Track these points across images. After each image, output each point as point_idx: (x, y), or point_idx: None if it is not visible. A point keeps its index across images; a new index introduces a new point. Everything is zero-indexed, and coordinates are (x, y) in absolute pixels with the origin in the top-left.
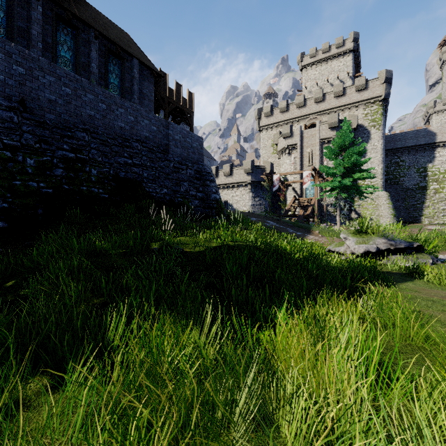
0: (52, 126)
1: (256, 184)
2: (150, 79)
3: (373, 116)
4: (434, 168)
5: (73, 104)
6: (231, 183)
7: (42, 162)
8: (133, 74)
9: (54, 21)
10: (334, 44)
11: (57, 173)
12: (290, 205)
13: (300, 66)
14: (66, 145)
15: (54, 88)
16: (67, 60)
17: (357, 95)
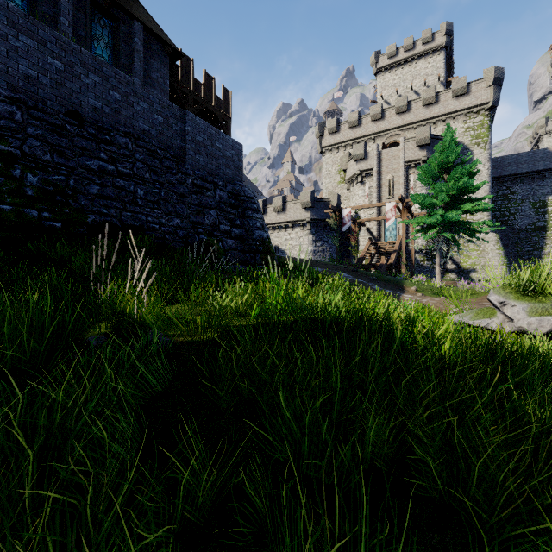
0: None
1: (317, 223)
2: (162, 57)
3: (476, 130)
4: None
5: None
6: (284, 222)
7: None
8: (134, 45)
9: None
10: (419, 39)
11: None
12: (366, 252)
13: (375, 69)
14: None
15: None
16: (16, 6)
17: (455, 103)
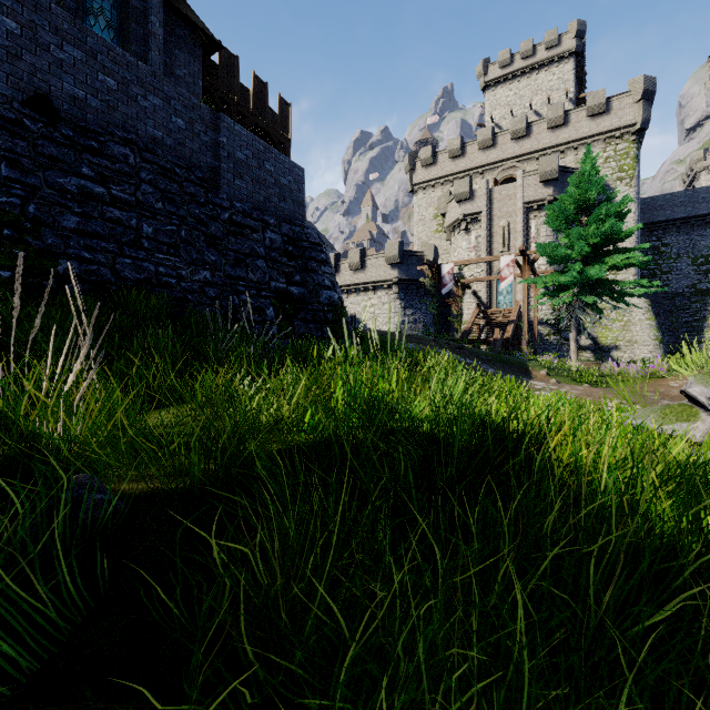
0: None
1: (407, 284)
2: (192, 48)
3: (619, 161)
4: None
5: None
6: (363, 283)
7: None
8: (149, 26)
9: None
10: (541, 42)
11: None
12: (472, 323)
13: (482, 82)
14: None
15: None
16: None
17: (591, 124)
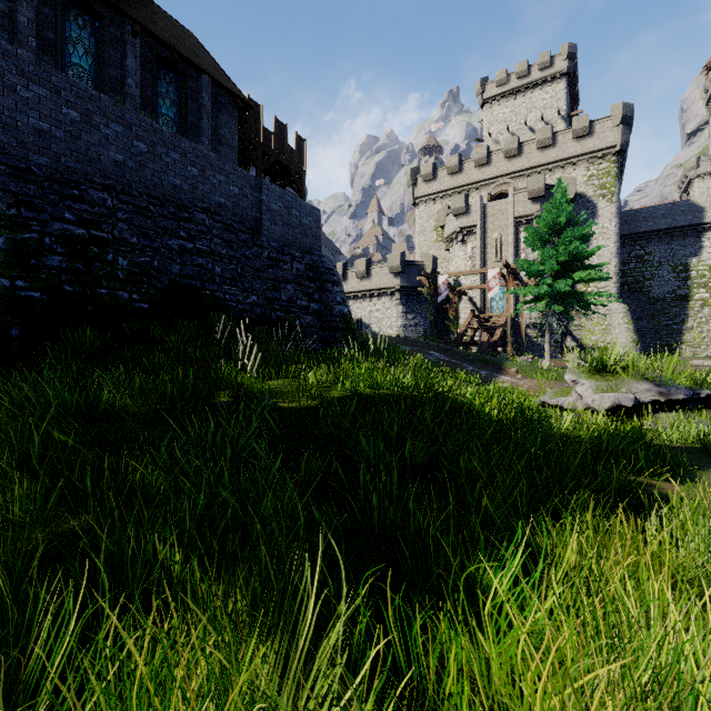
0: (43, 178)
1: (408, 291)
2: (230, 110)
3: (601, 179)
4: (701, 266)
5: (84, 139)
6: (368, 290)
7: (21, 241)
8: (201, 100)
9: (59, 2)
10: (535, 63)
11: (51, 262)
12: (466, 326)
13: (481, 100)
14: (70, 213)
15: (46, 109)
16: (84, 71)
17: (576, 146)
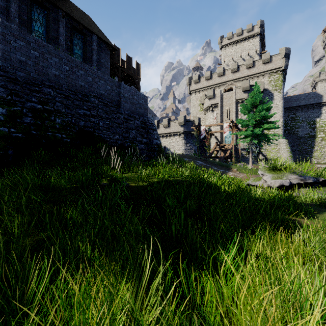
0: (22, 82)
1: (187, 133)
2: (106, 51)
3: (275, 82)
4: (321, 122)
5: (41, 65)
6: (169, 133)
7: (13, 111)
8: (93, 46)
9: (29, 2)
10: (245, 29)
11: (26, 120)
12: (213, 149)
13: (220, 46)
14: (34, 98)
15: (24, 51)
16: (40, 33)
17: (264, 67)
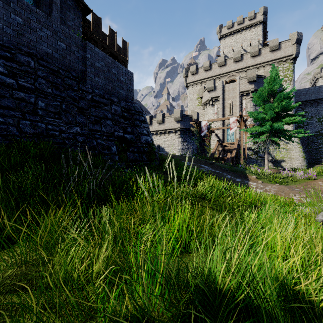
0: None
1: (184, 130)
2: (76, 11)
3: (284, 72)
4: None
5: None
6: (163, 130)
7: None
8: None
9: None
10: (247, 17)
11: None
12: (215, 149)
13: (219, 36)
14: None
15: None
16: None
17: (271, 55)
